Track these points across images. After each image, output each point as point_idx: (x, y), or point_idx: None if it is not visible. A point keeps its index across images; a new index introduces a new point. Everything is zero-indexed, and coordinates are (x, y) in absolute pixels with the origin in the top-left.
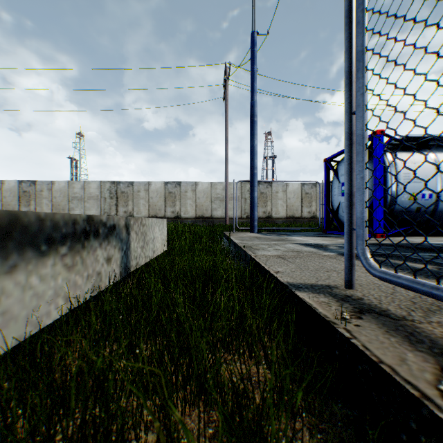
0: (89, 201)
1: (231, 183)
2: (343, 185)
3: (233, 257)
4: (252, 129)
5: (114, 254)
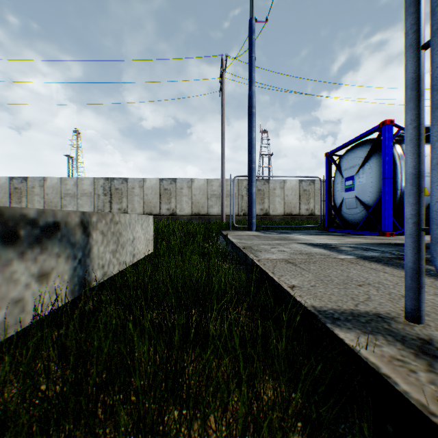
0: (82, 198)
1: (228, 180)
2: (347, 180)
3: (231, 260)
4: (250, 121)
5: (57, 266)
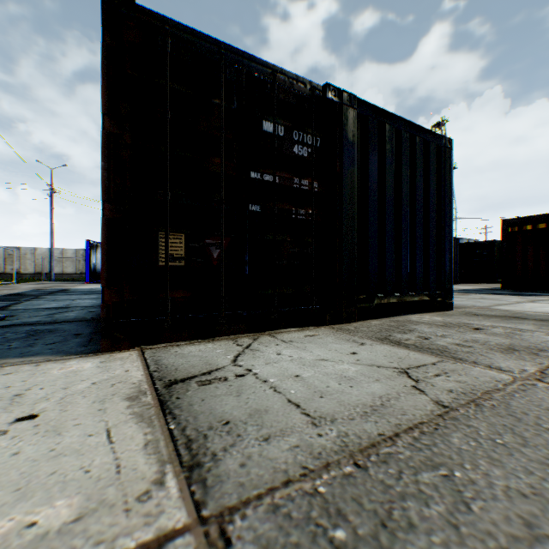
0: None
1: (68, 249)
2: None
3: None
4: (51, 235)
5: None
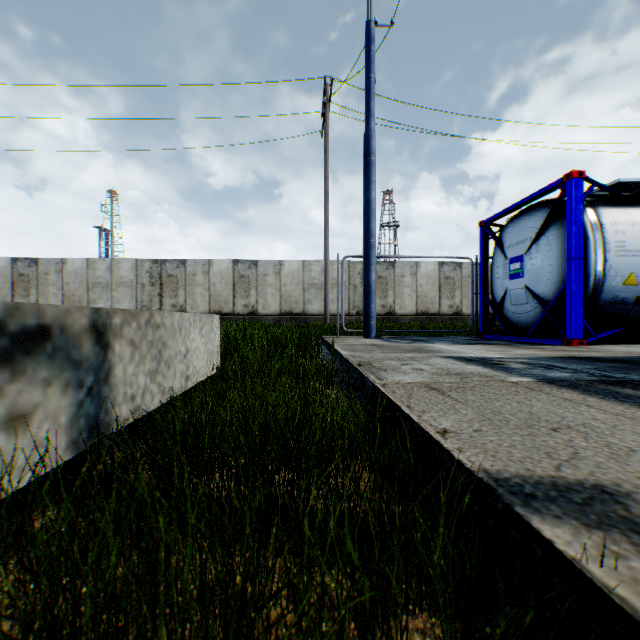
0: (119, 290)
1: (334, 263)
2: (512, 262)
3: (340, 383)
4: (367, 173)
5: (45, 401)
